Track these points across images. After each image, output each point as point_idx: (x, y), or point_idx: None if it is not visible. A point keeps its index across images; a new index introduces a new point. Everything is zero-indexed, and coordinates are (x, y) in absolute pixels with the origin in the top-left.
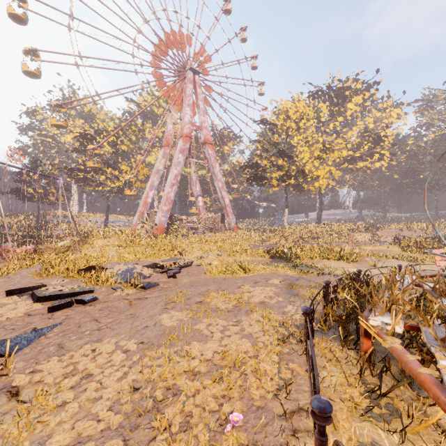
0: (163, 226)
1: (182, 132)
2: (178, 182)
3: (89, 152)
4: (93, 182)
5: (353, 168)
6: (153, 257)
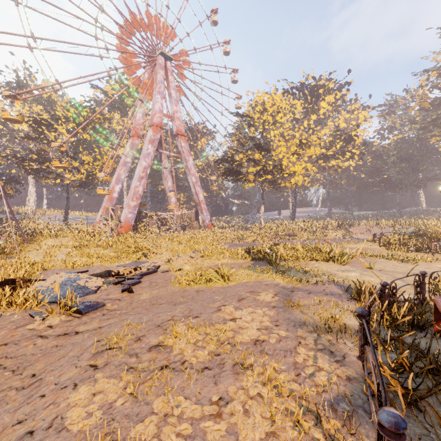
0: (130, 223)
1: (152, 121)
2: (147, 175)
3: (44, 140)
4: (51, 175)
5: (326, 167)
6: (111, 261)
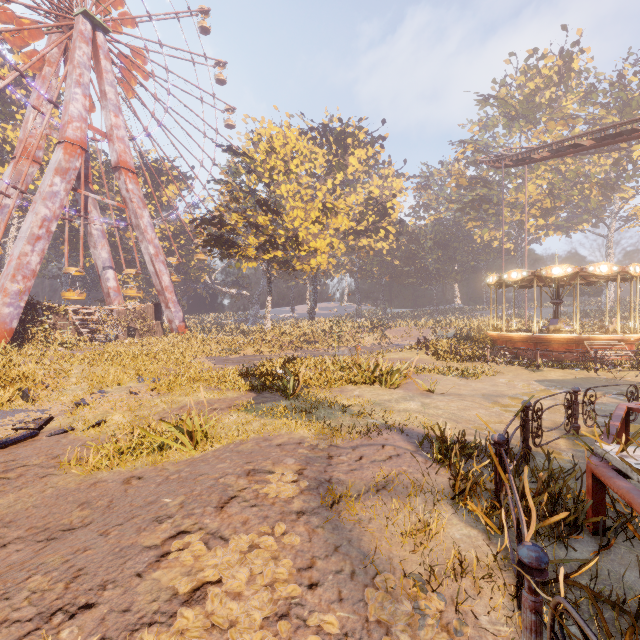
0: (7, 325)
1: (63, 133)
2: (50, 233)
3: None
4: None
5: (355, 247)
6: None
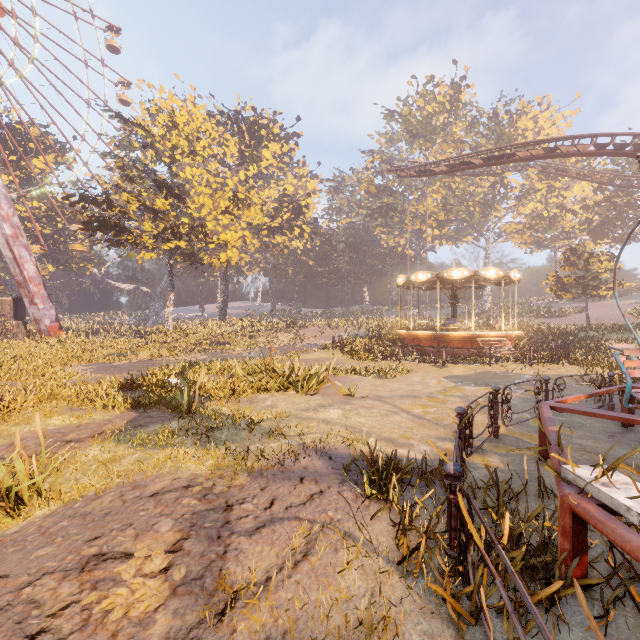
0: None
1: None
2: None
3: None
4: None
5: (269, 244)
6: None
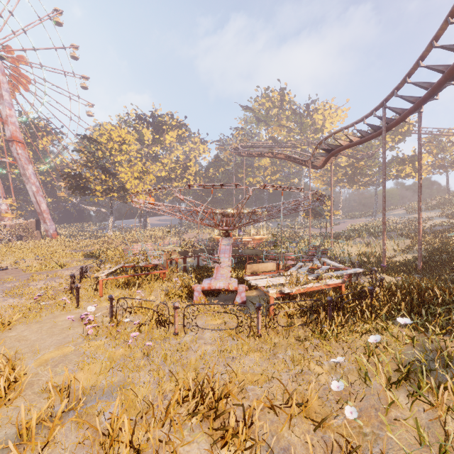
0: None
1: None
2: None
3: None
4: None
5: (171, 186)
6: None
